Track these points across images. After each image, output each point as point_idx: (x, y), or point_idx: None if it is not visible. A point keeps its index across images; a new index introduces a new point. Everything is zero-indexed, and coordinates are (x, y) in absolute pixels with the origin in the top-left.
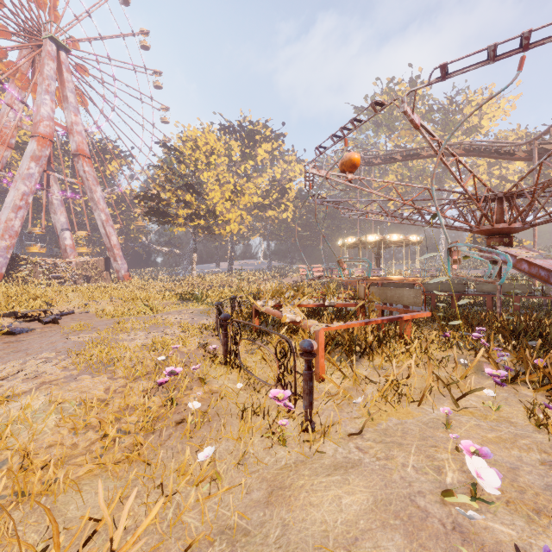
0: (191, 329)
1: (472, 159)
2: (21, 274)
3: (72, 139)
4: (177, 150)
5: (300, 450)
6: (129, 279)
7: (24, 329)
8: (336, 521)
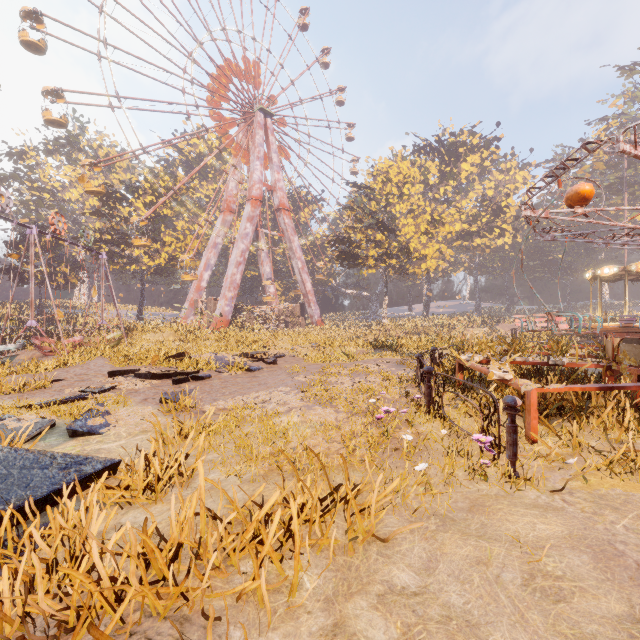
0: (390, 379)
1: None
2: (240, 320)
3: (276, 195)
4: (367, 187)
5: (501, 489)
6: (322, 325)
7: (257, 368)
8: (528, 534)
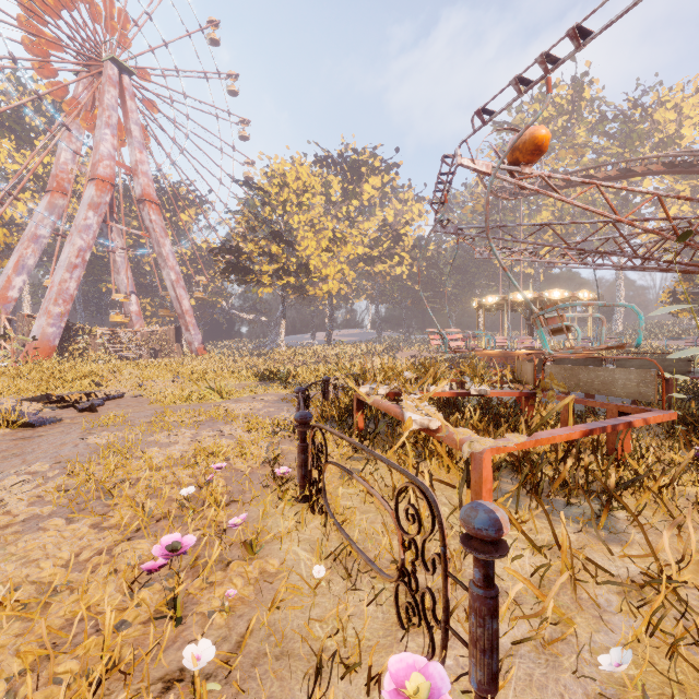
0: (261, 428)
1: (667, 184)
2: (78, 347)
3: (137, 181)
4: (261, 189)
5: None
6: (204, 353)
7: (48, 420)
8: None
